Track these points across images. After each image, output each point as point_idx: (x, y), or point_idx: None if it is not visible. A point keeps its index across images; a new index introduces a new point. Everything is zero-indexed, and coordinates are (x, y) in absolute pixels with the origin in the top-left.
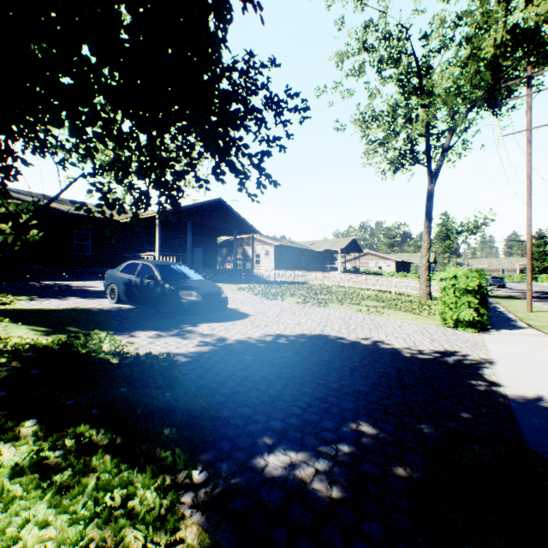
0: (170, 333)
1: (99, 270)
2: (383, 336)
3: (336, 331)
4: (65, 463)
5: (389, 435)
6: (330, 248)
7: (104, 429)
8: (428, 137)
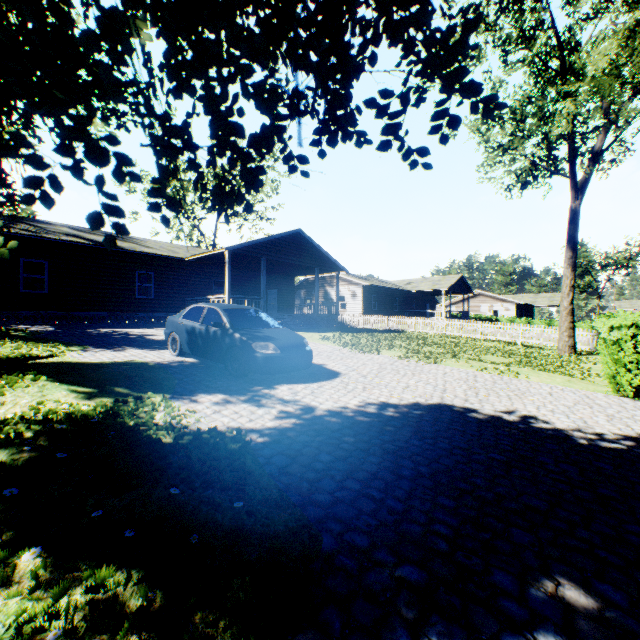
0: (241, 398)
1: (163, 315)
2: (531, 408)
3: (461, 400)
4: None
5: (624, 615)
6: (431, 288)
7: (139, 572)
8: (572, 138)
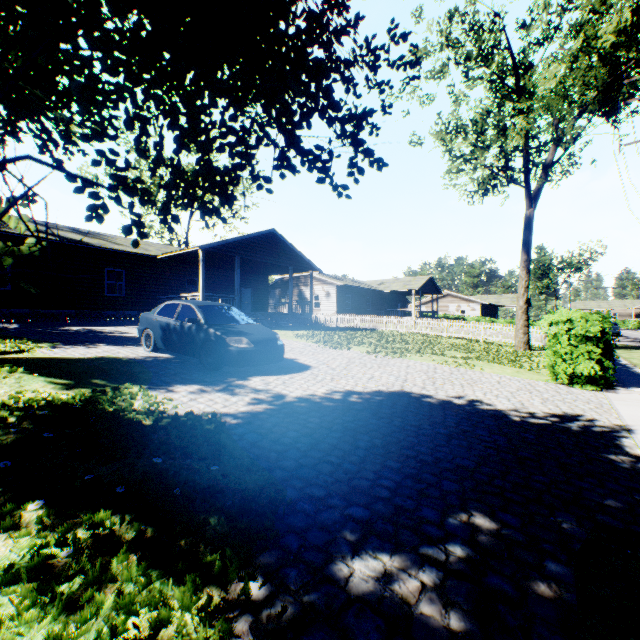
0: (216, 388)
1: (134, 314)
2: (479, 394)
3: (419, 388)
4: (74, 568)
5: (515, 532)
6: (402, 289)
7: (131, 516)
8: (526, 150)
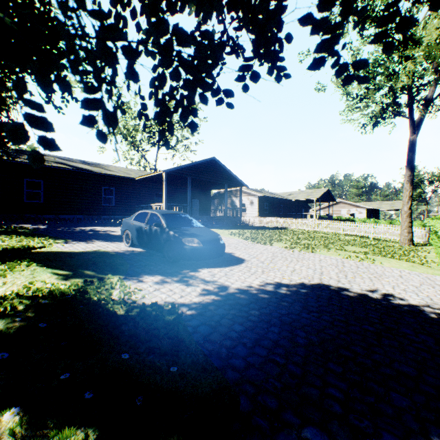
0: (174, 279)
1: (120, 217)
2: (388, 288)
3: (335, 281)
4: None
5: None
6: (306, 198)
7: (94, 431)
8: (411, 89)
